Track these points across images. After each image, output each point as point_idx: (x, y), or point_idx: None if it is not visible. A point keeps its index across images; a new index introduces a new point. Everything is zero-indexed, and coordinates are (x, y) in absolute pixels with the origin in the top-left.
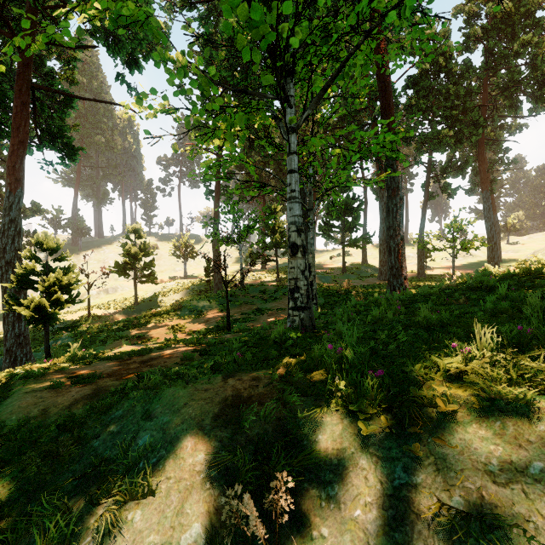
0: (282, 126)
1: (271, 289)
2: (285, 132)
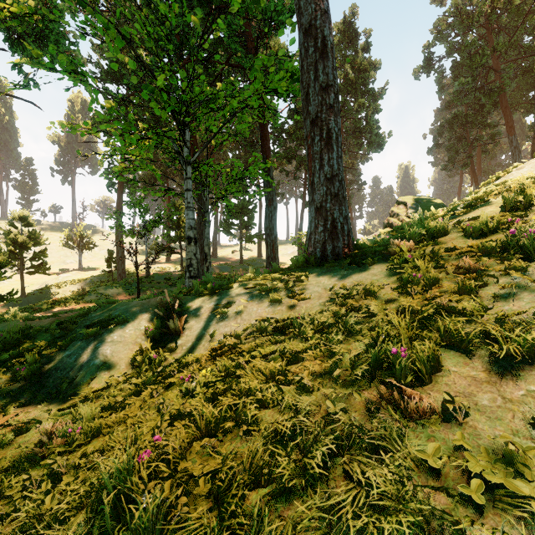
0: (182, 158)
1: (175, 277)
2: (184, 163)
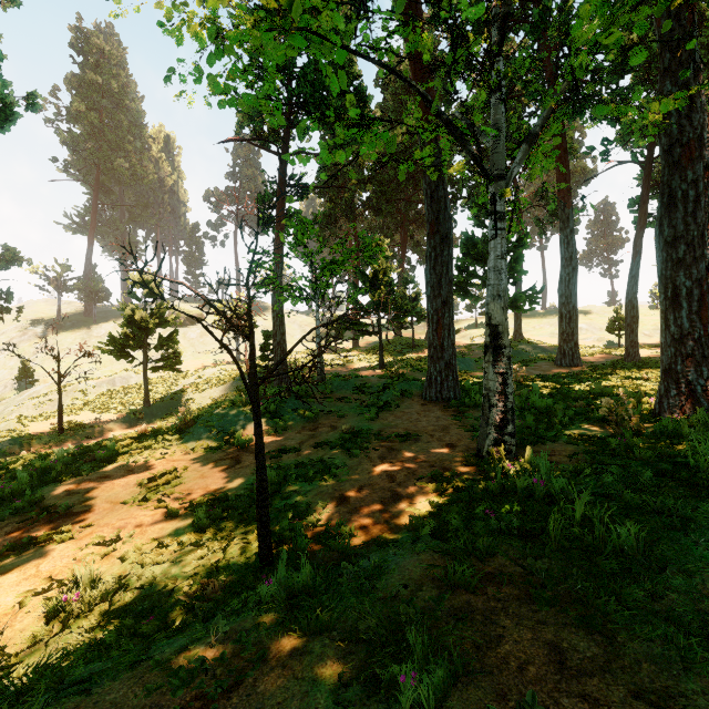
0: None
1: (374, 384)
2: None
